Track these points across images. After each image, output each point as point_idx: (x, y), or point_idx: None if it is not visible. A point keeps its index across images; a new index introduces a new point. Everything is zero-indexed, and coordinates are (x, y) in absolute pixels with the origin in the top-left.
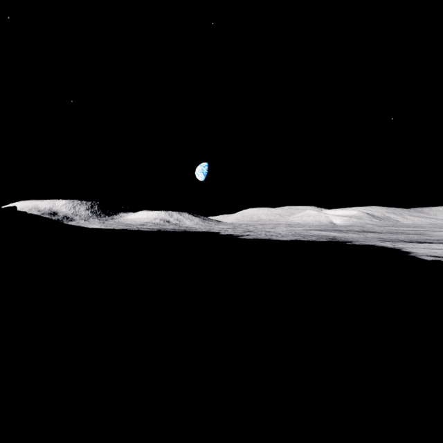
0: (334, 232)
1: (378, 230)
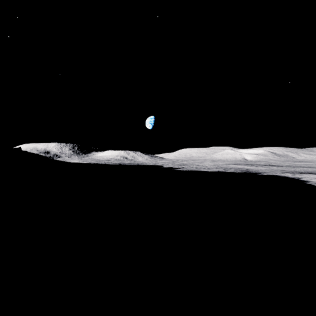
0: (247, 166)
1: (280, 164)
